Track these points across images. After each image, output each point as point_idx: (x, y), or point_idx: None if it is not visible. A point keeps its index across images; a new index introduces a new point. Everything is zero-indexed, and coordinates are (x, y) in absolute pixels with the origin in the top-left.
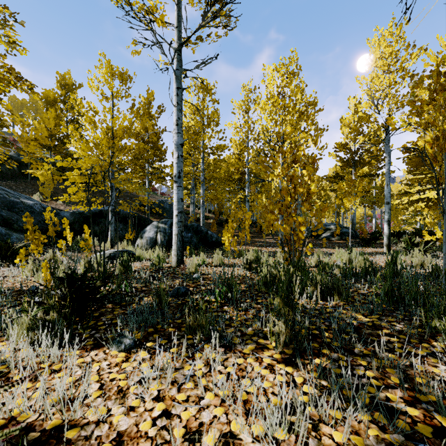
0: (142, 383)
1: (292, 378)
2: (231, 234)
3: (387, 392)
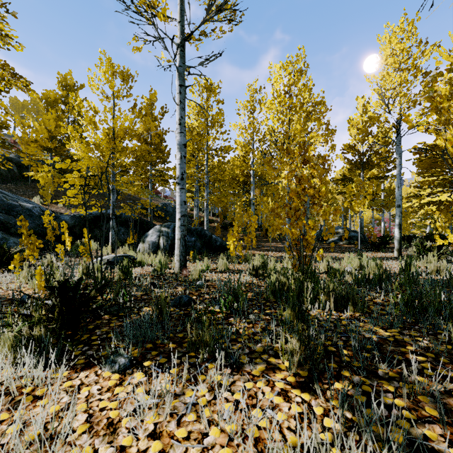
0: (136, 414)
1: (310, 407)
2: (236, 238)
3: (424, 428)
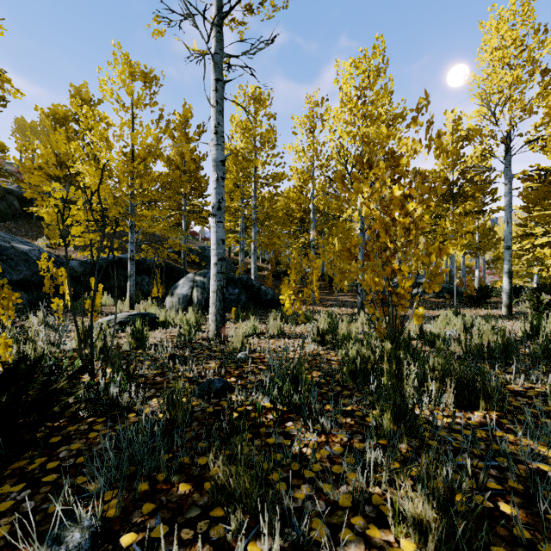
0: None
1: None
2: (293, 291)
3: None
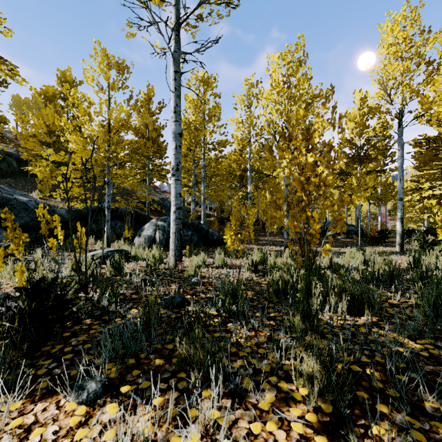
0: None
1: None
2: (233, 232)
3: None
